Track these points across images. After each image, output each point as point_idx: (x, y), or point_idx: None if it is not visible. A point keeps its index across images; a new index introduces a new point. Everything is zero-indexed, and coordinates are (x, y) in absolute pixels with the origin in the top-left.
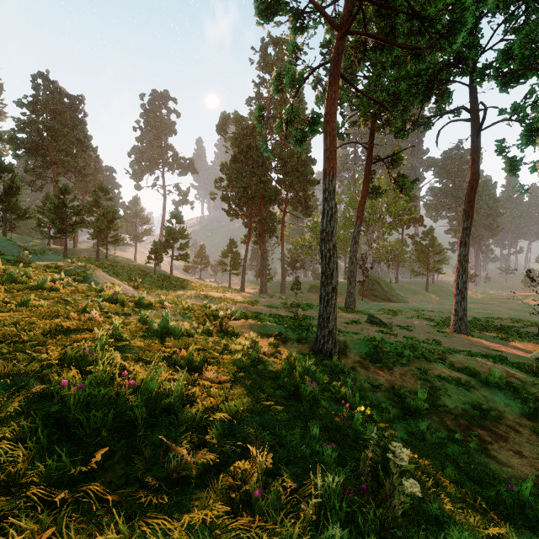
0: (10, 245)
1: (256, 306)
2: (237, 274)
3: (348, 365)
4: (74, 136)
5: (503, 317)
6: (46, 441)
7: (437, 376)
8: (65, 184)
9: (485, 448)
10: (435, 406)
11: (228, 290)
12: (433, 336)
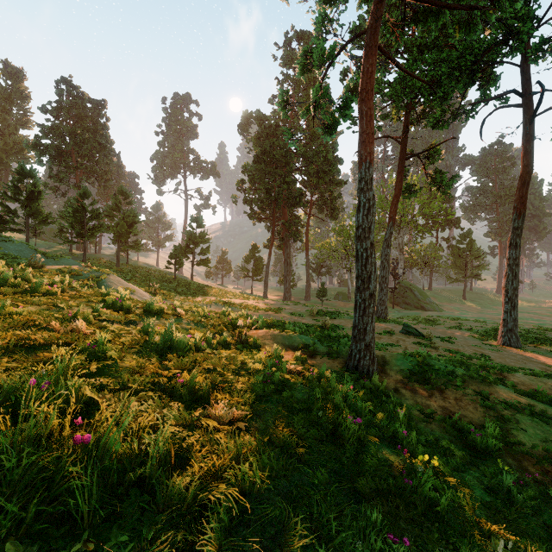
0: (27, 249)
1: (279, 313)
2: (260, 280)
3: (389, 386)
4: (96, 141)
5: None
6: None
7: (502, 403)
8: (84, 187)
9: None
10: (508, 444)
11: (250, 297)
12: (479, 349)
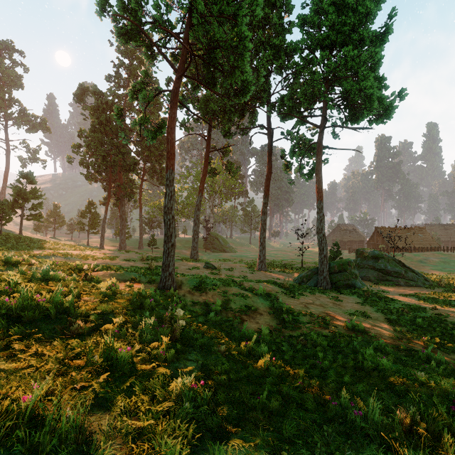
0: None
1: (115, 260)
2: (96, 232)
3: (181, 294)
4: None
5: (289, 258)
6: (6, 324)
7: (232, 294)
8: None
9: (242, 322)
10: (226, 308)
11: (87, 248)
12: (245, 273)
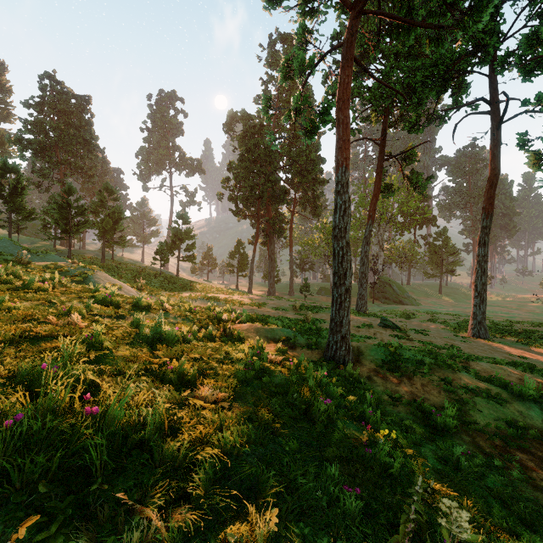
0: (12, 245)
1: (263, 308)
2: (245, 275)
3: (363, 374)
4: (81, 137)
5: (523, 320)
6: None
7: (463, 388)
8: (69, 184)
9: (530, 477)
10: (465, 423)
11: (235, 292)
12: (450, 341)
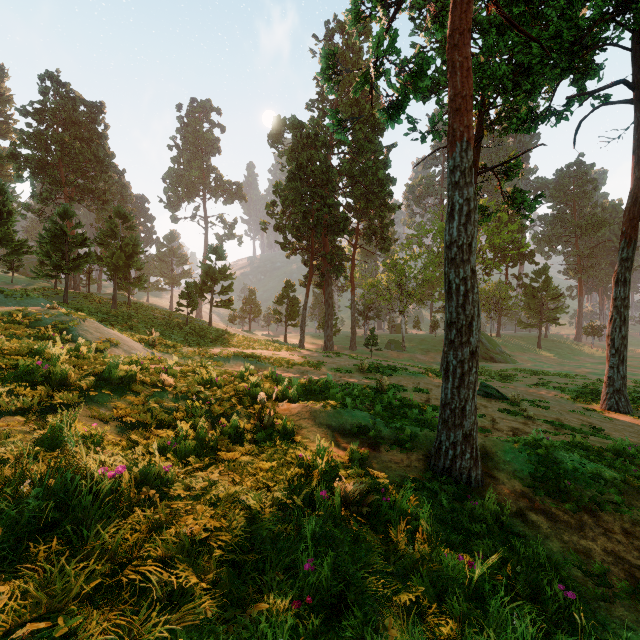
0: None
1: (320, 369)
2: (295, 325)
3: (509, 508)
4: (91, 153)
5: None
6: None
7: None
8: (64, 205)
9: None
10: None
11: (283, 347)
12: (584, 418)
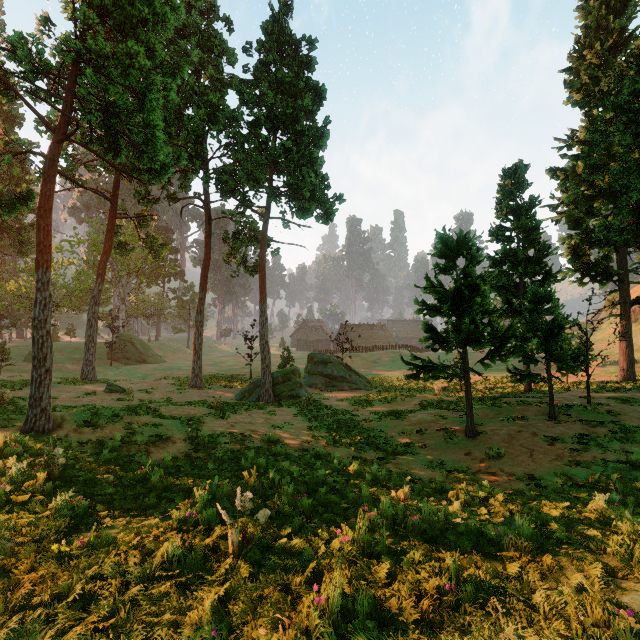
0: None
1: None
2: None
3: (62, 435)
4: None
5: (238, 367)
6: None
7: (140, 425)
8: None
9: (148, 455)
10: (129, 443)
11: None
12: (170, 394)
